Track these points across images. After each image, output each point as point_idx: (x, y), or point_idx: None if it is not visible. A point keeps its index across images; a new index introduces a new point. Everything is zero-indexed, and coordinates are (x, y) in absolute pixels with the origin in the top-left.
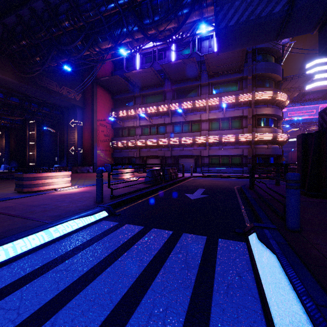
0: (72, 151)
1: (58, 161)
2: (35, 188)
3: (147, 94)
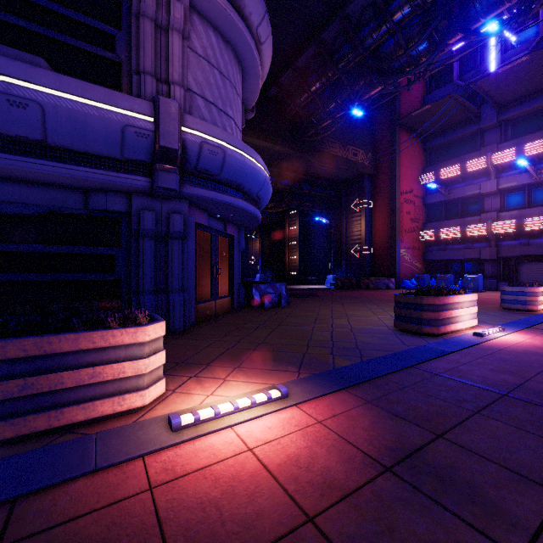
0: (354, 252)
1: (332, 269)
2: (441, 327)
3: (521, 115)
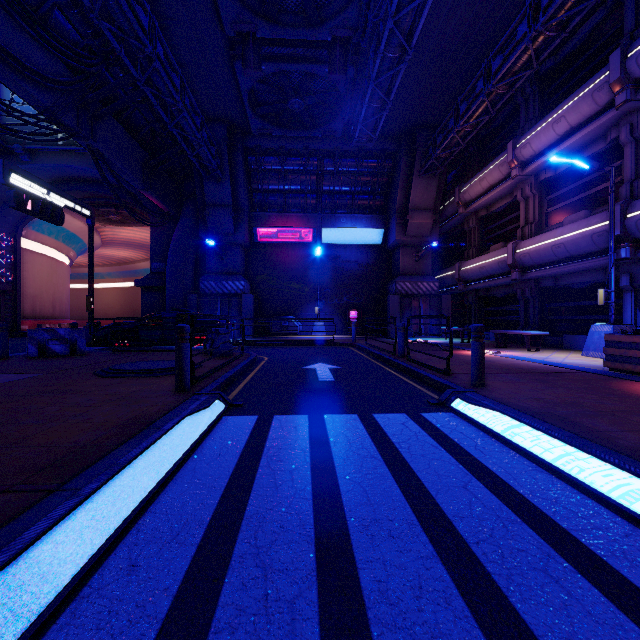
0: None
1: None
2: None
3: None
